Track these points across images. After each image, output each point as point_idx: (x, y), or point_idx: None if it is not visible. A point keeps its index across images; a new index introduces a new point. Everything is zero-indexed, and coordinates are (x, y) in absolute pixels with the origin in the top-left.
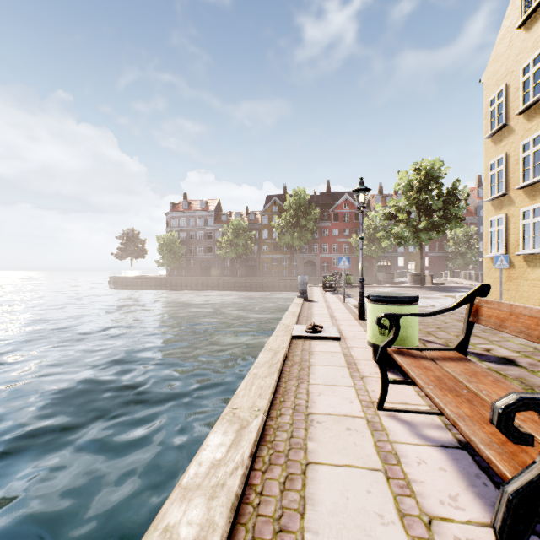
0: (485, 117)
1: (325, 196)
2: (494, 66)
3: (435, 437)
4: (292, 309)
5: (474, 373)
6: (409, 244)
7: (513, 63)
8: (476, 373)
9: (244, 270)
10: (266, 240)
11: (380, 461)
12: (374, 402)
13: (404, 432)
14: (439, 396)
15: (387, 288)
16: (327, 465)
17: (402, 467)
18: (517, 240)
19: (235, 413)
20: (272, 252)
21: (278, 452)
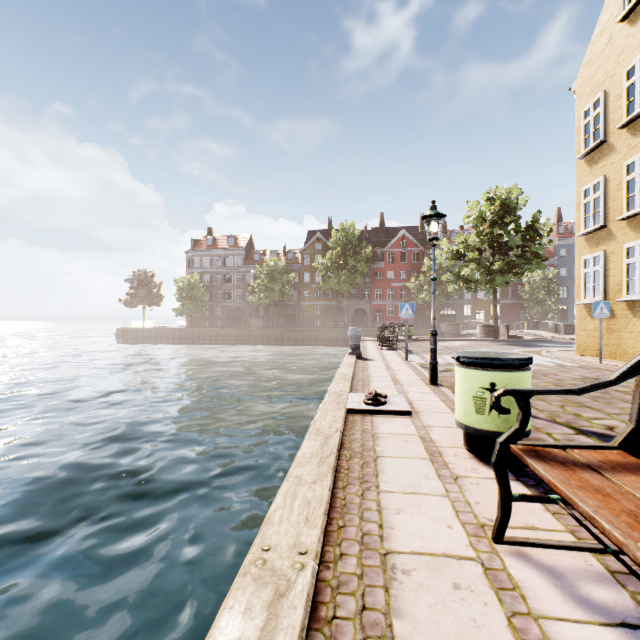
0: (577, 133)
1: (378, 231)
2: (589, 69)
3: (606, 603)
4: (343, 370)
5: None
6: (480, 289)
7: (613, 65)
8: None
9: (281, 320)
10: (307, 285)
11: None
12: (484, 525)
13: (550, 592)
14: None
15: (455, 341)
16: None
17: None
18: (619, 283)
19: (267, 561)
20: (314, 299)
21: None
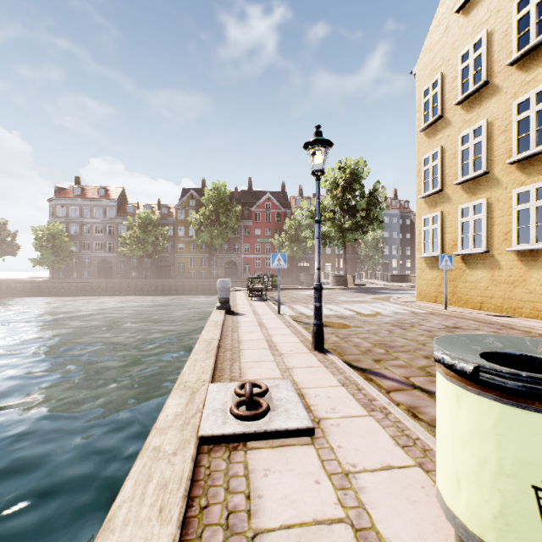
0: (418, 110)
1: (247, 194)
2: (428, 55)
3: None
4: (207, 334)
5: None
6: (333, 244)
7: (450, 51)
8: None
9: (155, 271)
10: (182, 238)
11: None
12: None
13: None
14: None
15: None
16: None
17: None
18: (454, 239)
19: None
20: (188, 251)
21: None
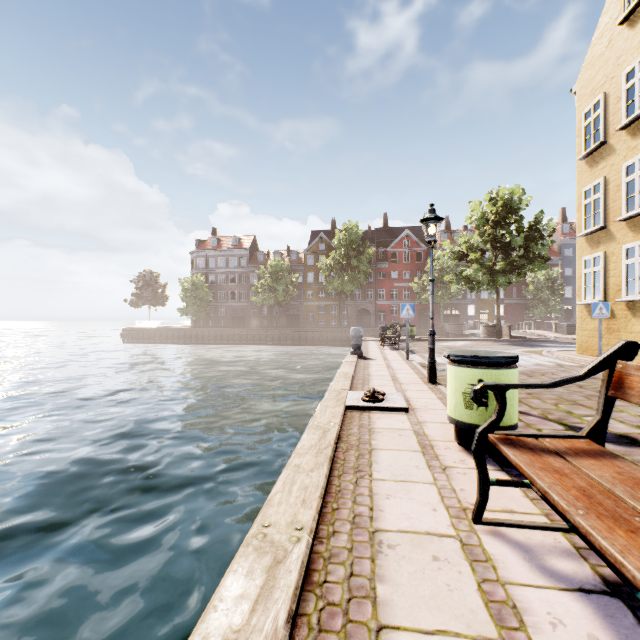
0: (578, 134)
1: (381, 232)
2: (590, 71)
3: (567, 573)
4: (344, 369)
5: (635, 481)
6: (483, 289)
7: (613, 68)
8: (638, 481)
9: (284, 320)
10: (311, 285)
11: (492, 621)
12: (466, 509)
13: (519, 563)
14: (603, 533)
15: (457, 341)
16: (411, 631)
17: (529, 633)
18: (619, 283)
19: (267, 535)
20: (318, 299)
21: (331, 606)
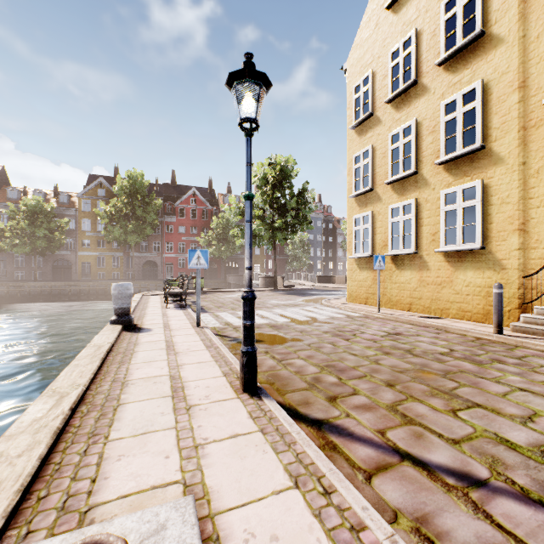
0: (349, 107)
1: (169, 187)
2: (359, 51)
3: None
4: (67, 376)
5: None
6: (263, 244)
7: (380, 48)
8: None
9: (50, 272)
10: (87, 233)
11: None
12: None
13: None
14: None
15: None
16: None
17: None
18: (385, 239)
19: None
20: (96, 249)
21: None
